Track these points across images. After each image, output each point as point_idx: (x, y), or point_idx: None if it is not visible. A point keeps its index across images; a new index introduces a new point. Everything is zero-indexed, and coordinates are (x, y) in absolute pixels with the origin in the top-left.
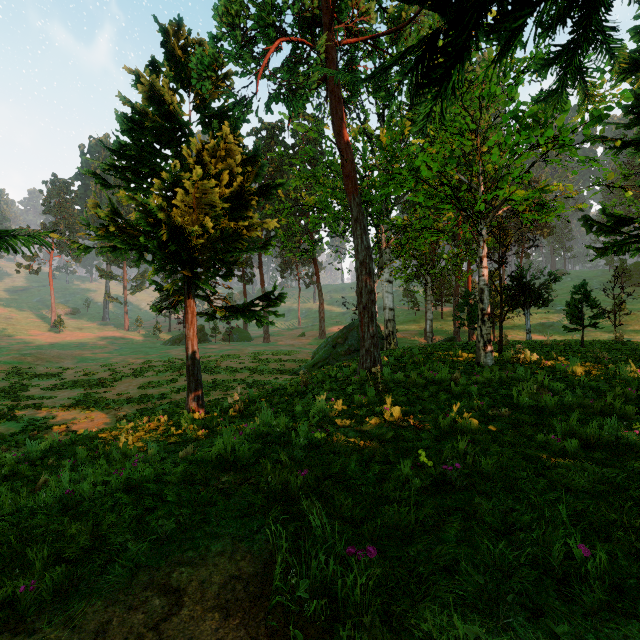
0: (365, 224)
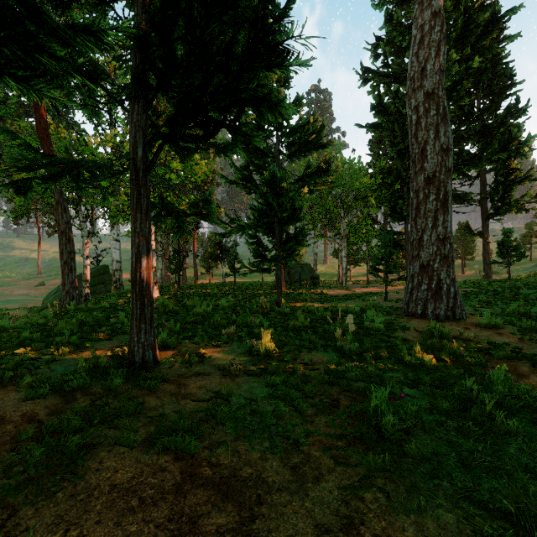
0: (66, 206)
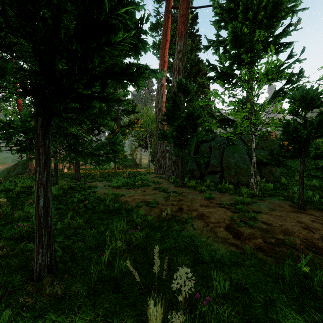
0: None
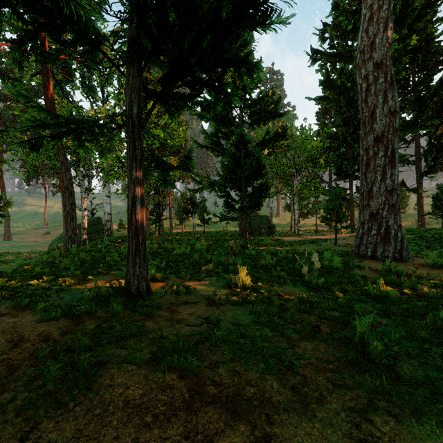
0: (68, 166)
